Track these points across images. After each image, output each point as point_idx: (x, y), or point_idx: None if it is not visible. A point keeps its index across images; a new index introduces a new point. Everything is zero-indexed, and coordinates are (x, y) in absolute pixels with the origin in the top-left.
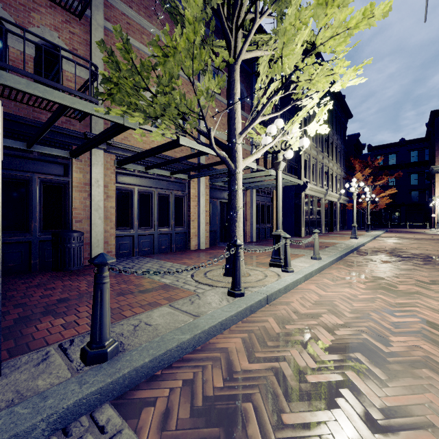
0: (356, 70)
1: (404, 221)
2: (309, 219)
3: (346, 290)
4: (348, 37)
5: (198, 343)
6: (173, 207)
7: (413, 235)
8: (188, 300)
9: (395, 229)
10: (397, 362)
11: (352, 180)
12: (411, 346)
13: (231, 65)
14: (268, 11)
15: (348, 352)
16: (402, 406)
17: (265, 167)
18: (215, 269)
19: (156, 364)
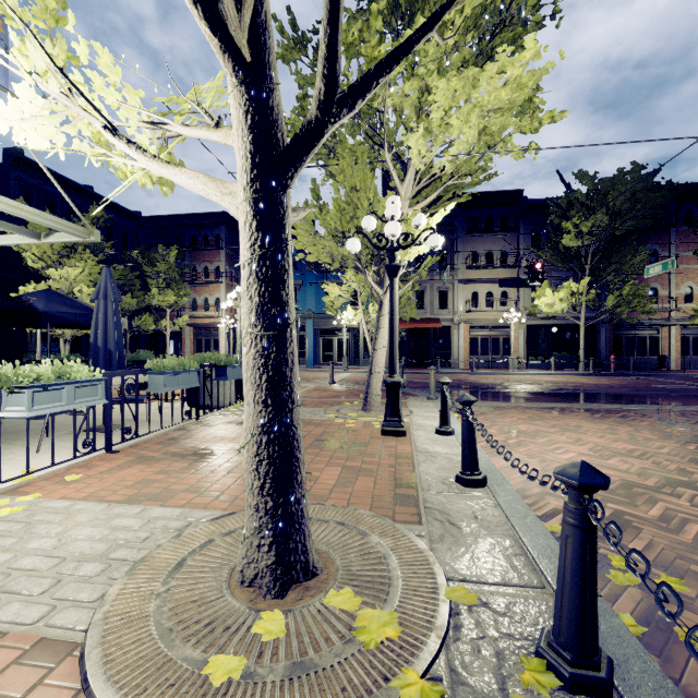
0: None
1: None
2: None
3: None
4: None
5: None
6: None
7: None
8: None
9: None
10: None
11: None
12: None
13: None
14: None
15: None
16: None
17: None
18: None
19: None
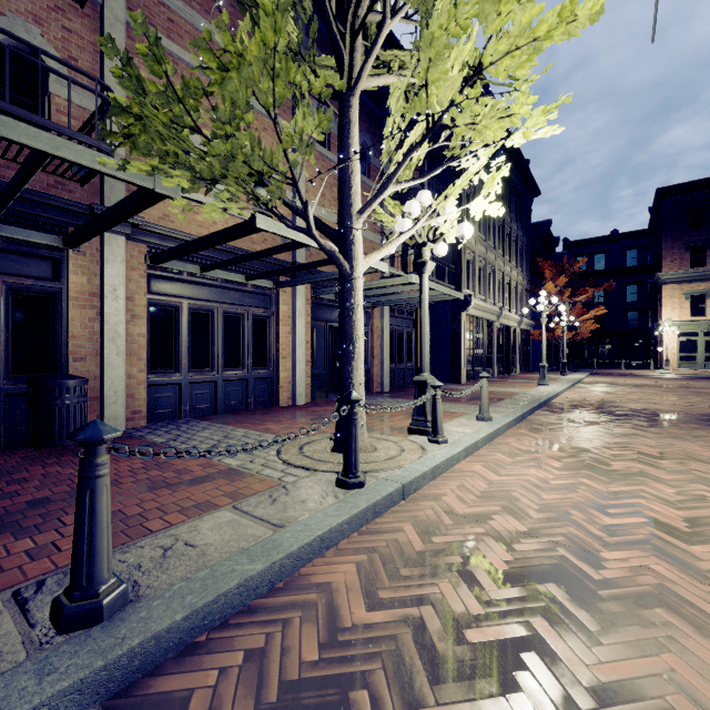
0: (547, 113)
1: (617, 358)
2: (474, 354)
3: (532, 472)
4: (535, 54)
5: (279, 576)
6: (250, 335)
7: (631, 380)
8: (267, 497)
9: (604, 370)
10: (615, 597)
11: (541, 293)
12: (635, 566)
13: (344, 97)
14: (405, 8)
15: (536, 583)
16: (626, 680)
17: (404, 271)
18: (319, 440)
19: (198, 622)
